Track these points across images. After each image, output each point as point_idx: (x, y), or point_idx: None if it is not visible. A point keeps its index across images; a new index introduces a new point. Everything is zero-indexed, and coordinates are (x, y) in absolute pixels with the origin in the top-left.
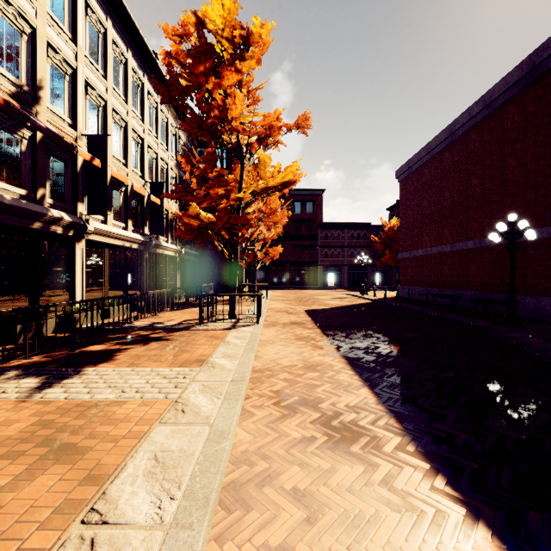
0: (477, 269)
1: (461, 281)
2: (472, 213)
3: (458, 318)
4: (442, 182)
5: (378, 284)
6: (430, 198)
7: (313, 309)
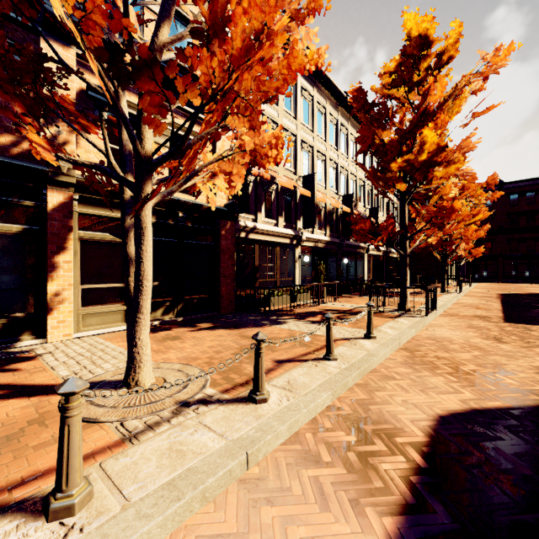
0: None
1: None
2: None
3: None
4: None
5: None
6: None
7: (508, 293)
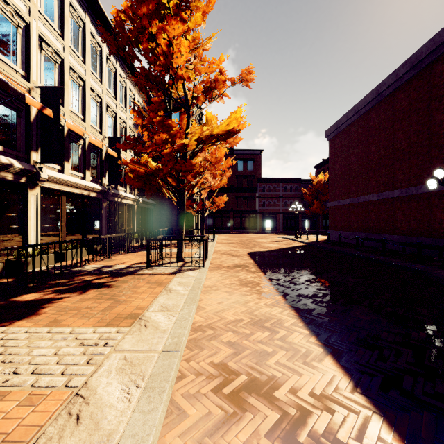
0: (403, 215)
1: (387, 227)
2: (398, 165)
3: (392, 261)
4: (369, 138)
5: (306, 229)
6: (357, 153)
7: (255, 251)
